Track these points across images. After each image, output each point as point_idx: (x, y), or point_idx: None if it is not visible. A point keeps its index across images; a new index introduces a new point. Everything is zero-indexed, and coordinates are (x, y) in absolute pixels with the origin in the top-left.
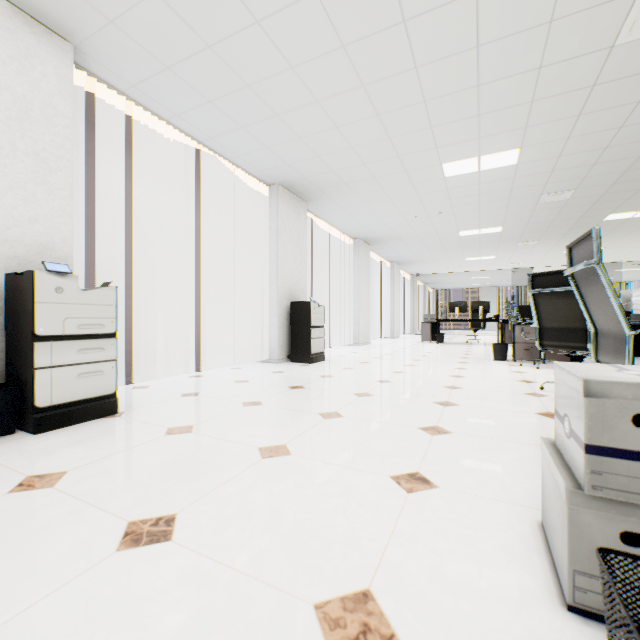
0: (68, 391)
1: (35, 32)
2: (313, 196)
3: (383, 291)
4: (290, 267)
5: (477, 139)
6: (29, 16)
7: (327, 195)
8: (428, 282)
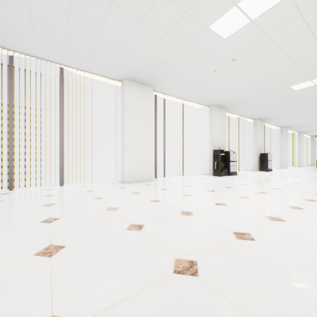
0: (232, 170)
1: (222, 110)
2: (267, 119)
3: (293, 145)
4: (259, 142)
5: None
6: (222, 108)
7: (272, 119)
8: None
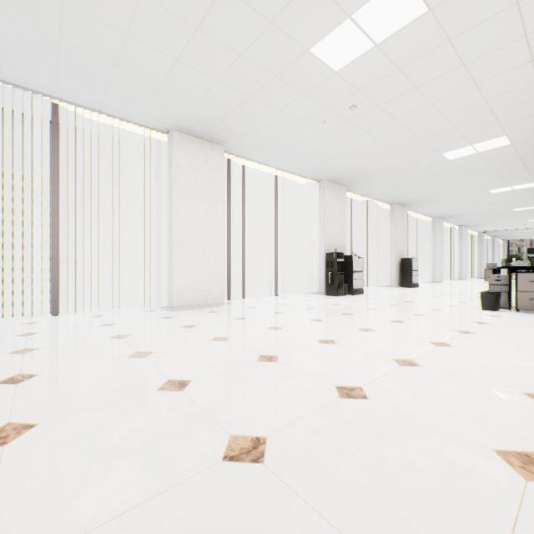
0: (356, 286)
1: (341, 189)
2: (411, 205)
3: (452, 247)
4: (399, 241)
5: (506, 183)
6: (340, 185)
7: (419, 204)
8: (496, 235)
